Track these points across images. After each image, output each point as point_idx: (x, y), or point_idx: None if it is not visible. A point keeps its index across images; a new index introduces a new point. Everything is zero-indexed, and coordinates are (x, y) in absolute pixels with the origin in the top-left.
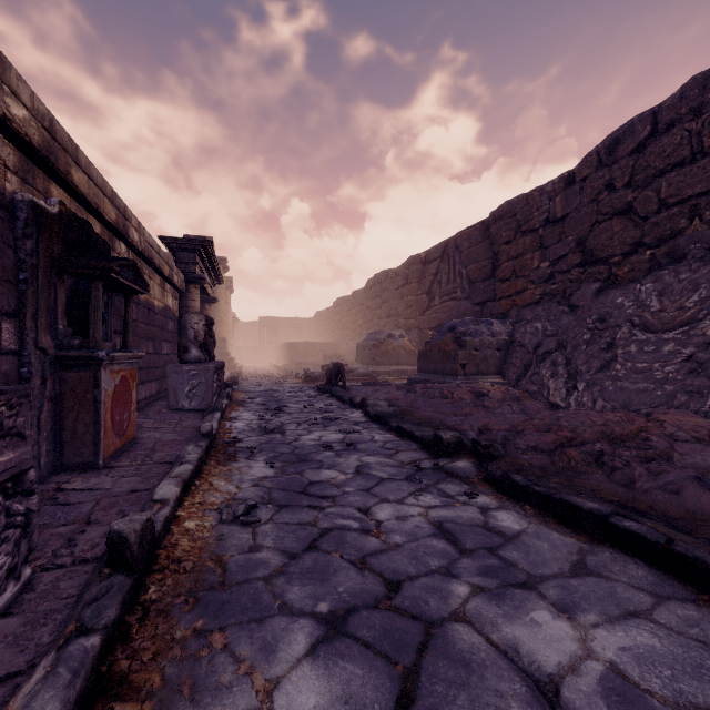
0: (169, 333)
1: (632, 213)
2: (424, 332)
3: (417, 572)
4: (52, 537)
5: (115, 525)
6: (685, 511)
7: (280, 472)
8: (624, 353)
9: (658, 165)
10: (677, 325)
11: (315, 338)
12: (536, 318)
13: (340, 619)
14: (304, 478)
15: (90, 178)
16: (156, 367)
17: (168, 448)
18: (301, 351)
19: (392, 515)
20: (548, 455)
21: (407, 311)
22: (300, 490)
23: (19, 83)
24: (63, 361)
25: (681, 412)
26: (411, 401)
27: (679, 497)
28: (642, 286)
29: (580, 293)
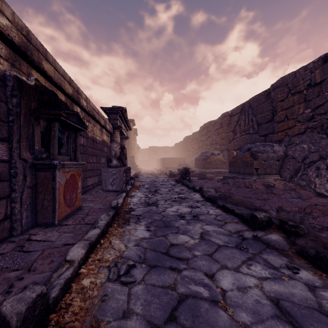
0: (104, 153)
1: None
2: (231, 151)
3: None
4: (2, 281)
5: (4, 305)
6: None
7: (153, 234)
8: None
9: None
10: None
11: (174, 156)
12: (302, 142)
13: None
14: (167, 240)
15: (55, 69)
16: (98, 169)
17: (94, 214)
18: (168, 162)
19: (233, 284)
20: None
21: (221, 141)
22: (164, 251)
23: (3, 4)
24: (37, 166)
25: None
26: (227, 189)
27: None
28: None
29: None
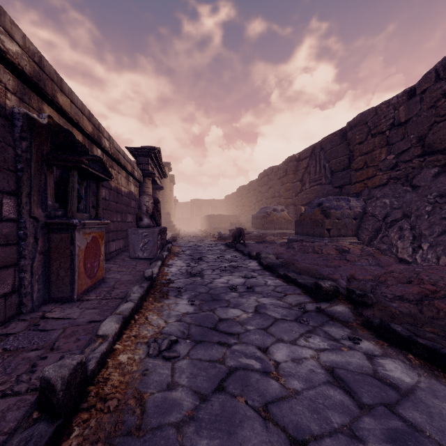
0: (132, 208)
1: None
2: (298, 207)
3: (320, 431)
4: (22, 361)
5: (46, 371)
6: None
7: (198, 308)
8: None
9: None
10: None
11: (225, 212)
12: (384, 196)
13: None
14: (215, 315)
15: (72, 101)
16: (123, 230)
17: (123, 286)
18: (216, 220)
19: (287, 356)
20: (414, 304)
21: (286, 193)
22: (212, 327)
23: (12, 27)
24: (50, 226)
25: None
26: (291, 254)
27: None
28: None
29: (421, 176)
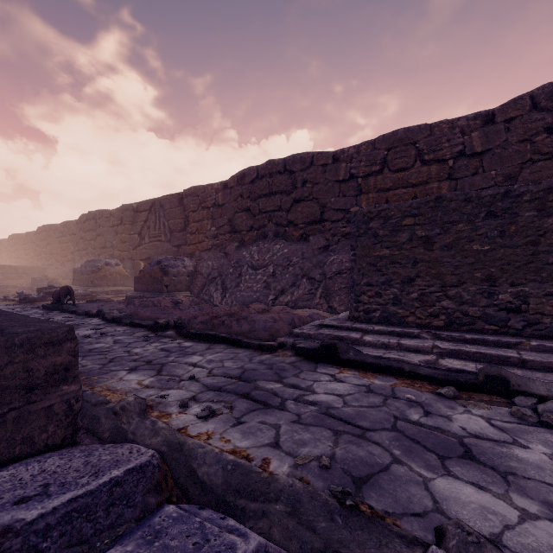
0: None
1: (250, 212)
2: (136, 262)
3: (157, 358)
4: None
5: None
6: (241, 331)
7: None
8: (244, 279)
9: (259, 193)
10: (263, 267)
11: (10, 261)
12: (209, 259)
13: (134, 369)
14: (85, 349)
15: None
16: None
17: None
18: None
19: (141, 350)
20: (206, 324)
21: (122, 245)
22: (88, 352)
23: None
24: None
25: (259, 303)
26: (133, 309)
27: (241, 328)
28: (253, 248)
29: (230, 247)
